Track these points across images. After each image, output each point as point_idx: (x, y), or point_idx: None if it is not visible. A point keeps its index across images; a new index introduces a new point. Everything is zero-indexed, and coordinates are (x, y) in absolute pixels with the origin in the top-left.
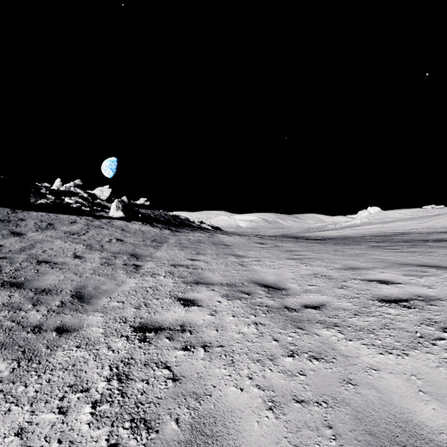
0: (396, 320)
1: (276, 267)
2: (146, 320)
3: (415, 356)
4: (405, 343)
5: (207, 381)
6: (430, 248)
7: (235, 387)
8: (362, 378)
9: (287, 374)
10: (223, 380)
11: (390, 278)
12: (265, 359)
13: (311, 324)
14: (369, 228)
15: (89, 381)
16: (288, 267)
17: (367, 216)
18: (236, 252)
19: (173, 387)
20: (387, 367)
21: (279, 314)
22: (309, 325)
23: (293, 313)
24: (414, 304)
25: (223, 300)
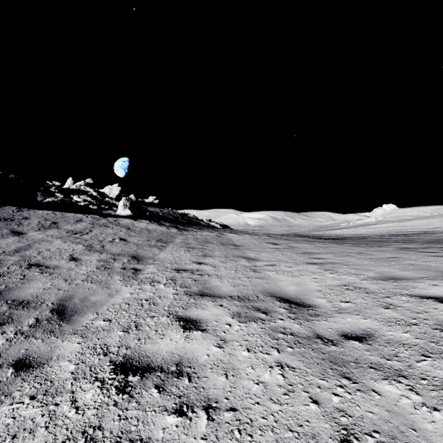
0: None
1: (295, 274)
2: (133, 351)
3: None
4: None
5: None
6: None
7: None
8: None
9: None
10: None
11: None
12: None
13: (361, 370)
14: (386, 227)
15: None
16: (310, 275)
17: (383, 214)
18: (247, 254)
19: None
20: None
21: (311, 349)
22: (358, 372)
23: (331, 347)
24: None
25: (234, 322)
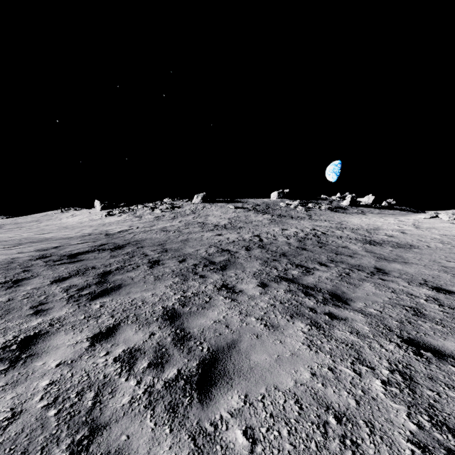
0: None
1: None
2: None
3: None
4: None
5: None
6: None
7: None
8: None
9: None
10: None
11: None
12: None
13: None
14: None
15: None
16: None
17: None
18: None
19: None
20: None
21: None
22: None
23: None
24: None
25: None
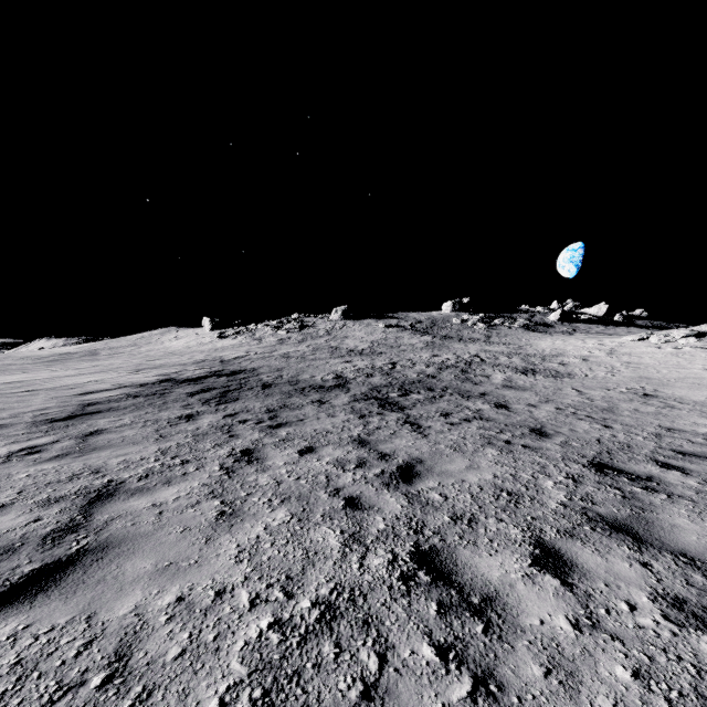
0: None
1: None
2: None
3: None
4: None
5: None
6: None
7: None
8: None
9: None
10: None
11: None
12: None
13: None
14: None
15: None
16: None
17: None
18: None
19: None
20: None
21: None
22: None
23: None
24: None
25: None
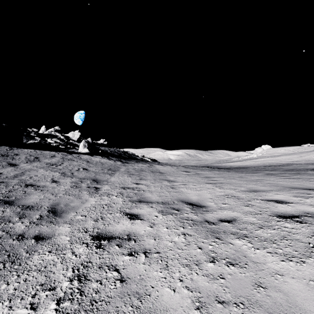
0: (292, 232)
1: (197, 189)
2: (101, 230)
3: (311, 263)
4: (301, 252)
5: (147, 282)
6: (310, 175)
7: (169, 288)
8: (270, 282)
9: (210, 277)
10: (160, 281)
11: (283, 198)
12: (192, 264)
13: (226, 235)
14: (263, 160)
15: (56, 281)
16: (207, 190)
17: (261, 152)
18: (168, 178)
19: (120, 287)
20: (289, 273)
21: (202, 227)
22: (224, 236)
23: (212, 225)
24: (304, 219)
25: (159, 215)
